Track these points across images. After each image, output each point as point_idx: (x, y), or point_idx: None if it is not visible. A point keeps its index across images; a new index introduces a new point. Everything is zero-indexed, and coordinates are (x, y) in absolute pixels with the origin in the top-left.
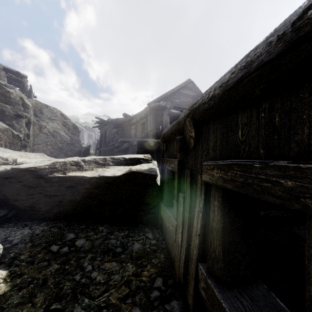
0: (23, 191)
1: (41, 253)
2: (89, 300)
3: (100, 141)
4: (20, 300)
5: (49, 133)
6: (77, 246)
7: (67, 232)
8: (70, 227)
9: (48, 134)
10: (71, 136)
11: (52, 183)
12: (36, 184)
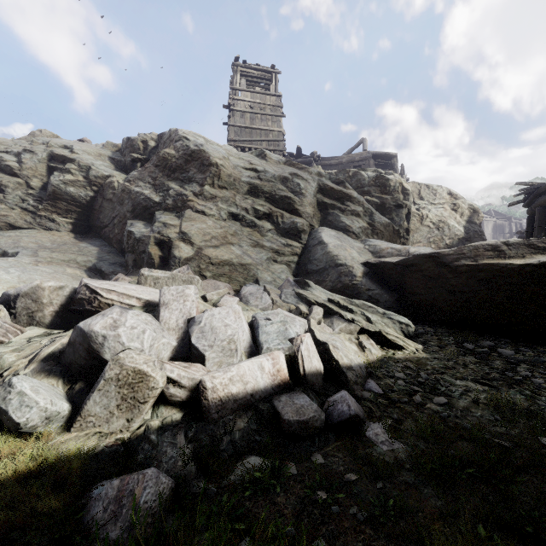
0: (422, 283)
1: (451, 346)
2: (531, 394)
3: (528, 231)
4: (443, 366)
5: (432, 225)
6: (501, 354)
7: (481, 339)
8: (484, 336)
9: (430, 227)
10: (466, 225)
11: (458, 273)
12: (438, 275)
